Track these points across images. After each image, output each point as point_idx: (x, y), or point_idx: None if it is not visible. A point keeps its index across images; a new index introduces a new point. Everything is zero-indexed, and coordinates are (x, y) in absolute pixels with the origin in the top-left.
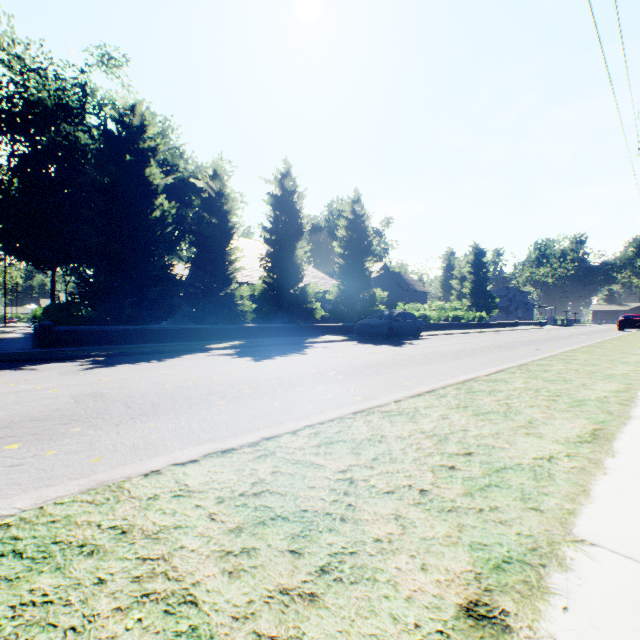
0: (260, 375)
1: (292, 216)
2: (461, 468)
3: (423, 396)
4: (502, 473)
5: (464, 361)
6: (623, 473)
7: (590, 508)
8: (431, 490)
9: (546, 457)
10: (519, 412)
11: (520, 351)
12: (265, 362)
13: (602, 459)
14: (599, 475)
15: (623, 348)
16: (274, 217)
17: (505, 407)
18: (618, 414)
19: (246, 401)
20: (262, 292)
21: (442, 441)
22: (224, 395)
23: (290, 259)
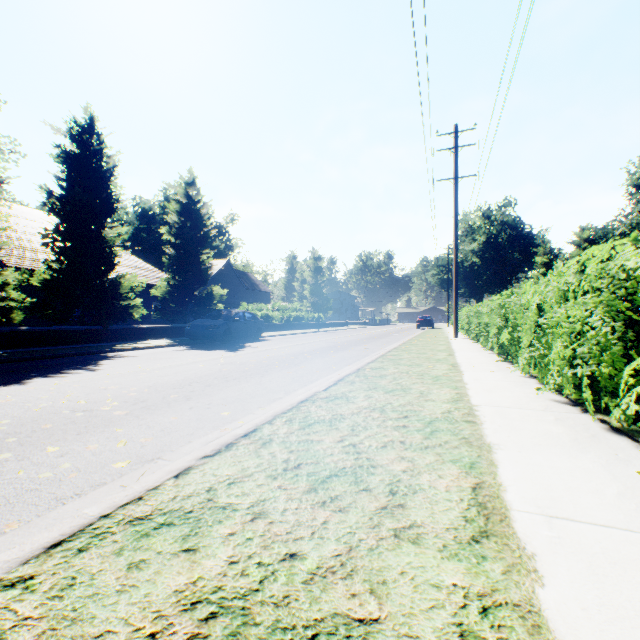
0: None
1: (98, 184)
2: None
3: (235, 448)
4: None
5: (303, 367)
6: None
7: None
8: None
9: None
10: (373, 464)
11: (354, 351)
12: None
13: (537, 602)
14: None
15: (429, 345)
16: (67, 180)
17: (353, 455)
18: (478, 443)
19: None
20: (46, 281)
21: None
22: None
23: (95, 240)
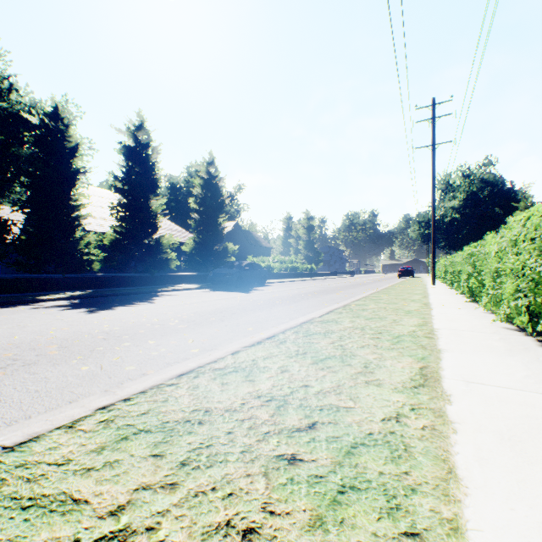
0: (84, 330)
1: (146, 168)
2: (305, 458)
3: (263, 344)
4: (355, 457)
5: (301, 304)
6: (470, 427)
7: (471, 508)
8: (262, 528)
9: (394, 416)
10: (354, 355)
11: (341, 294)
12: (101, 313)
13: (444, 408)
14: (452, 435)
15: (407, 290)
16: (126, 167)
17: (341, 350)
18: (431, 348)
19: (40, 369)
20: (113, 241)
21: (281, 408)
22: (11, 362)
23: (144, 210)
